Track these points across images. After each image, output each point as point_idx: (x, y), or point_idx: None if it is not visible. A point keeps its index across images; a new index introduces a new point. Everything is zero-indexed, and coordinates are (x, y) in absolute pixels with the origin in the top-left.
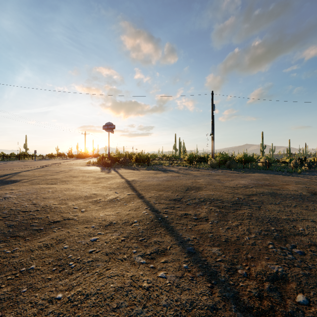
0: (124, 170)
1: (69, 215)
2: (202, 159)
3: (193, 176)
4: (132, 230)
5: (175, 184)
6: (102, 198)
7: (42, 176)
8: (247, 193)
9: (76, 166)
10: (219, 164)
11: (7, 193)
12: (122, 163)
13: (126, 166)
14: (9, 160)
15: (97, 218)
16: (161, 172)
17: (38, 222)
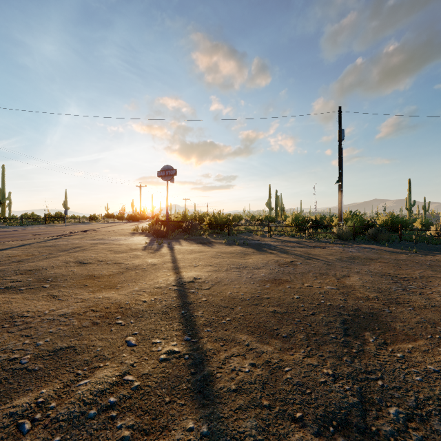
0: (187, 244)
1: None
2: (314, 222)
3: (325, 264)
4: None
5: (298, 298)
6: (58, 388)
7: (24, 261)
8: None
9: (113, 235)
10: (353, 233)
11: None
12: (186, 230)
13: (193, 236)
14: (32, 224)
15: None
16: (253, 250)
17: None
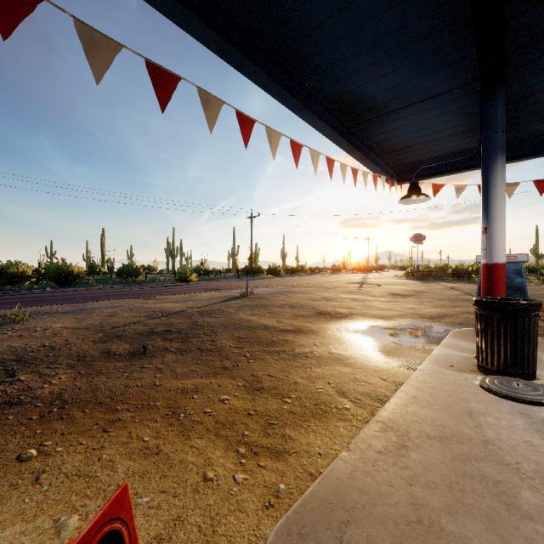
0: (441, 283)
1: (430, 292)
2: None
3: None
4: (457, 294)
5: None
6: (439, 290)
7: (385, 283)
8: (538, 294)
9: (387, 279)
10: None
11: (394, 287)
12: (434, 277)
13: (440, 280)
14: (312, 273)
15: (442, 293)
16: None
17: (422, 292)
